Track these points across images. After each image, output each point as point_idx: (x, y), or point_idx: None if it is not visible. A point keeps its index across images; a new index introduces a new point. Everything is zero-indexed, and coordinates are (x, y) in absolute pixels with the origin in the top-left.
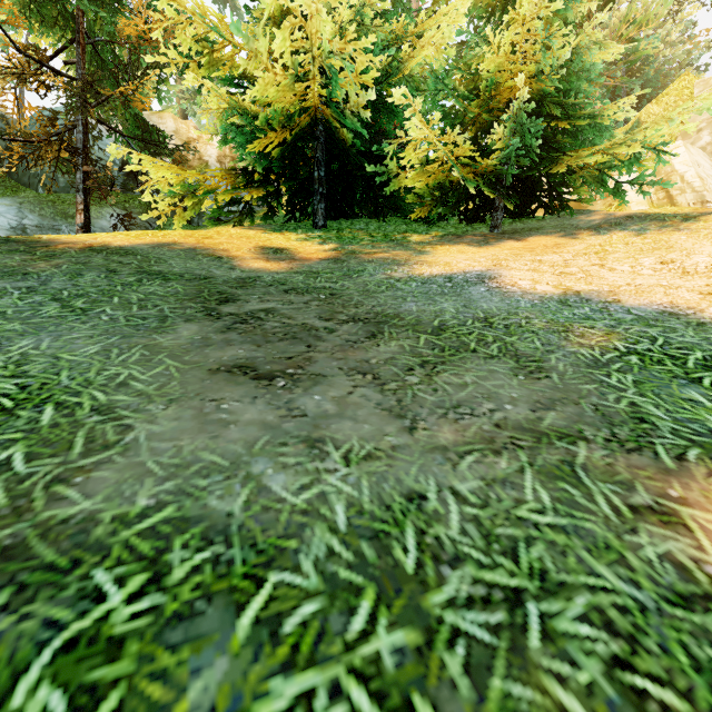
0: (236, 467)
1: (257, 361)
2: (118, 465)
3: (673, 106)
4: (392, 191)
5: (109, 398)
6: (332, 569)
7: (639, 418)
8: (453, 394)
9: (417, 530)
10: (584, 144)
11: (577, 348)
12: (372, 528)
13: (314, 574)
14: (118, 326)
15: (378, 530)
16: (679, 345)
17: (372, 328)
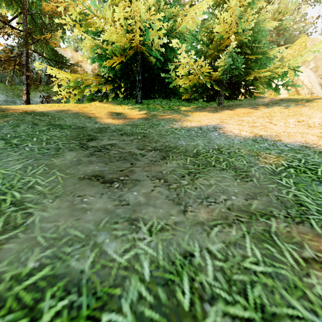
0: (88, 239)
1: (105, 172)
2: (20, 239)
3: (298, 50)
4: (172, 86)
5: (22, 196)
6: (140, 309)
7: (299, 204)
8: (205, 190)
9: (190, 278)
10: (261, 66)
11: (264, 165)
12: (164, 278)
13: (130, 314)
14: (33, 153)
15: (168, 279)
16: (312, 163)
17: (163, 154)
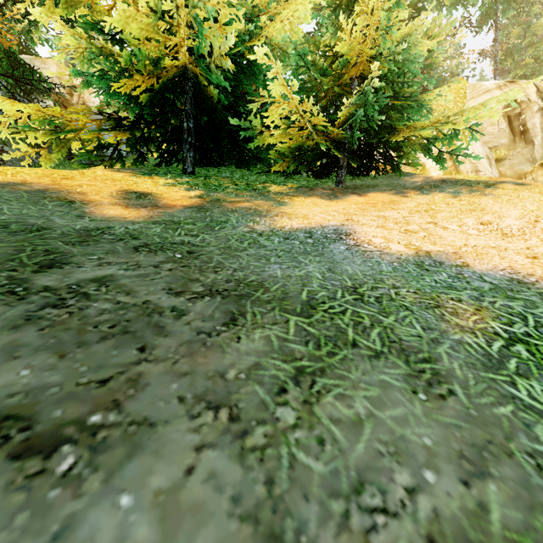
0: None
1: (44, 396)
2: None
3: (453, 100)
4: (253, 146)
5: None
6: None
7: None
8: (347, 450)
9: None
10: (408, 119)
11: (461, 334)
12: None
13: None
14: None
15: None
16: None
17: (231, 307)
